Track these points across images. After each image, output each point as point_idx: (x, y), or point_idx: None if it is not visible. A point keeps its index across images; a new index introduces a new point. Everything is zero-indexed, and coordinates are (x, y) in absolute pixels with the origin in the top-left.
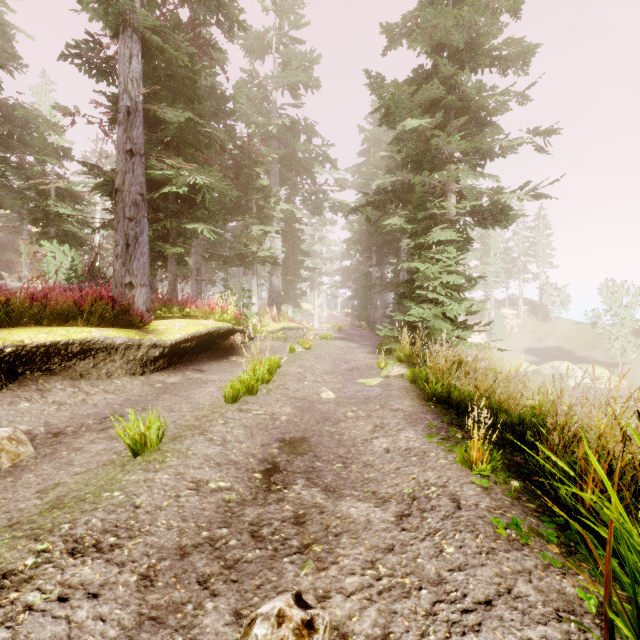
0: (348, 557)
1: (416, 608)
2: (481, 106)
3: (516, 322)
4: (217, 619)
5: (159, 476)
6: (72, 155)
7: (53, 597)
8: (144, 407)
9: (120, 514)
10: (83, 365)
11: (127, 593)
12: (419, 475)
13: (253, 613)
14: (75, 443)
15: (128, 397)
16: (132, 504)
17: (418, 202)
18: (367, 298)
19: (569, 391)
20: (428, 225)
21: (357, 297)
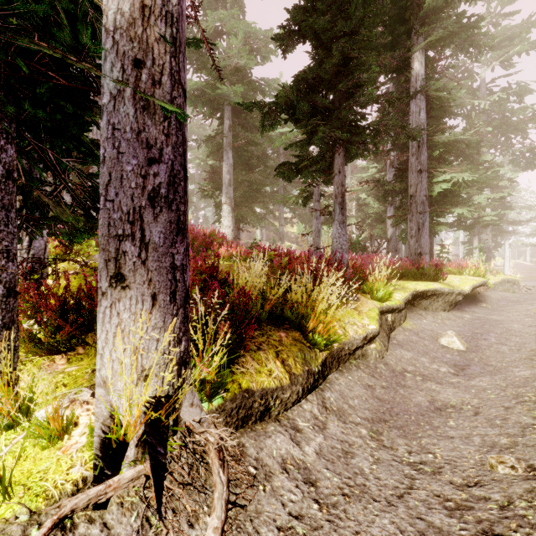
0: None
1: None
2: None
3: None
4: None
5: None
6: None
7: None
8: (485, 331)
9: None
10: (424, 303)
11: None
12: None
13: None
14: (480, 343)
15: (462, 324)
16: None
17: None
18: None
19: None
20: None
21: None
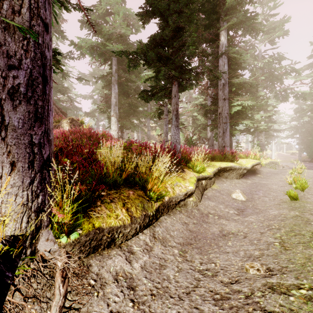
0: None
1: None
2: None
3: None
4: None
5: None
6: None
7: None
8: (258, 189)
9: None
10: (226, 174)
11: None
12: None
13: None
14: (254, 196)
15: (245, 186)
16: None
17: None
18: None
19: None
20: None
21: (304, 143)
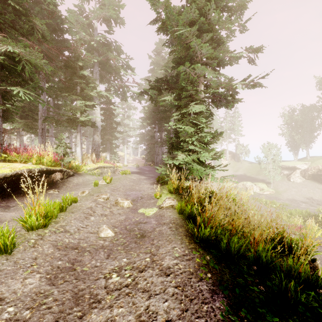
0: None
1: None
2: (217, 35)
3: (225, 162)
4: None
5: None
6: None
7: None
8: None
9: None
10: None
11: None
12: None
13: None
14: None
15: None
16: None
17: (182, 87)
18: (153, 149)
19: (251, 196)
20: (188, 101)
21: (148, 149)
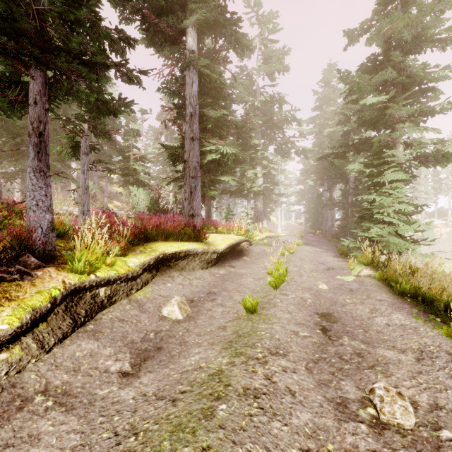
0: (398, 373)
1: (447, 396)
2: (423, 77)
3: (445, 230)
4: (351, 388)
5: (275, 327)
6: (140, 133)
7: (280, 370)
8: (222, 288)
9: (274, 342)
10: (182, 263)
11: (305, 373)
12: (418, 340)
13: (369, 387)
14: (205, 306)
15: (208, 282)
16: (275, 338)
17: (374, 153)
18: (318, 213)
19: None
20: (382, 169)
21: (309, 212)
